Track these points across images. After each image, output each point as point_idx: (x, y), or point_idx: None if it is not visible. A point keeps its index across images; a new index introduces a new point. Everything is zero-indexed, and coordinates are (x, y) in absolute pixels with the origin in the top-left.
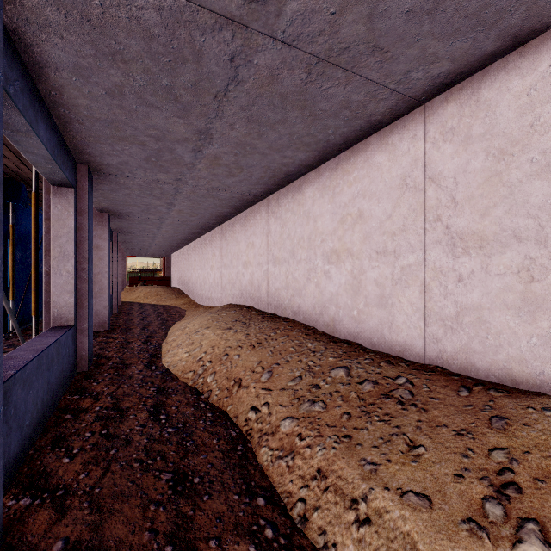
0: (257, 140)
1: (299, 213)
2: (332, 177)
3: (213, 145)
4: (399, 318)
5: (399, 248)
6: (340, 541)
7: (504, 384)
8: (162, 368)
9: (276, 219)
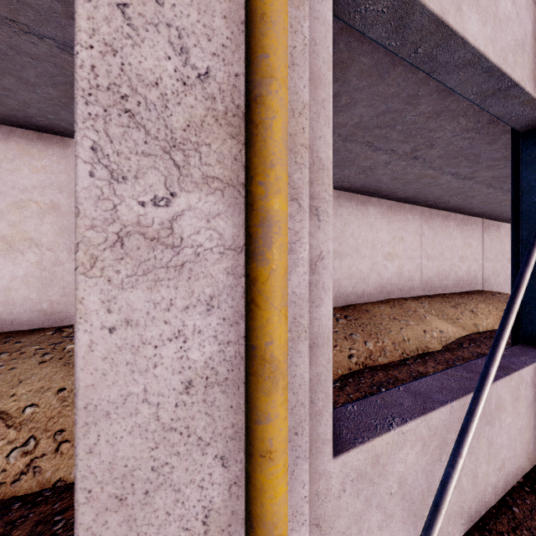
0: None
1: None
2: None
3: None
4: None
5: None
6: (412, 348)
7: (345, 305)
8: None
9: None
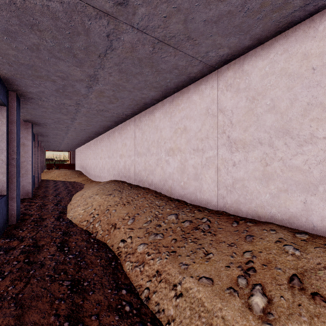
0: (126, 83)
1: (152, 126)
2: (170, 107)
3: (99, 84)
4: (204, 186)
5: (205, 147)
6: (166, 307)
7: (255, 219)
8: (67, 220)
9: (139, 130)
